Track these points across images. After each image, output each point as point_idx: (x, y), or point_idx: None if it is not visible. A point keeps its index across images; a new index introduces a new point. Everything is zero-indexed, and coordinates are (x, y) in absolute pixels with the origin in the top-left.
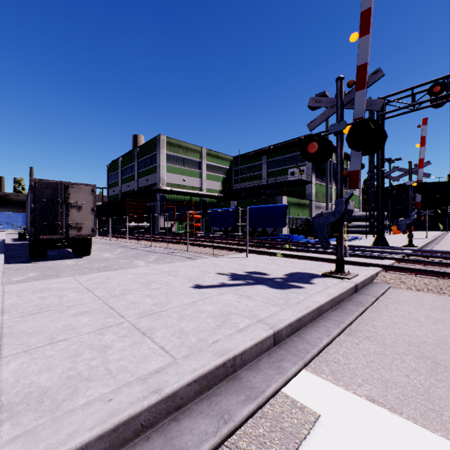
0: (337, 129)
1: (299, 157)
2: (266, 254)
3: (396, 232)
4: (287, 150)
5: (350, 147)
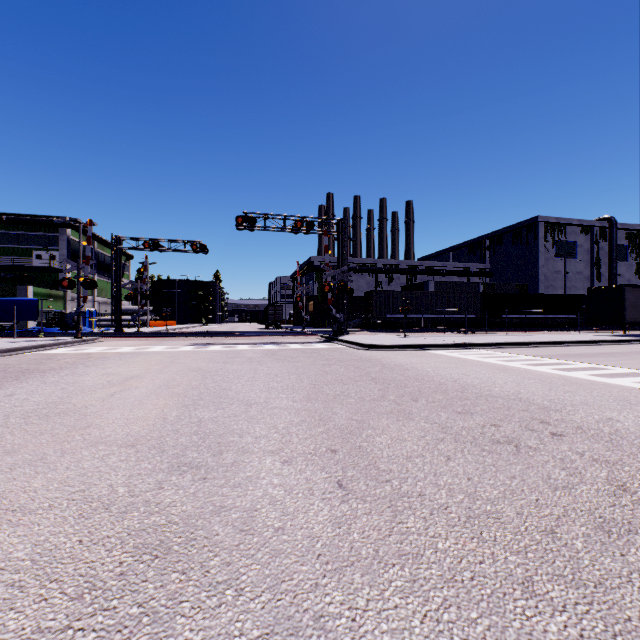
0: (78, 278)
1: (50, 239)
2: (30, 337)
3: (156, 325)
4: (31, 226)
5: (83, 287)
